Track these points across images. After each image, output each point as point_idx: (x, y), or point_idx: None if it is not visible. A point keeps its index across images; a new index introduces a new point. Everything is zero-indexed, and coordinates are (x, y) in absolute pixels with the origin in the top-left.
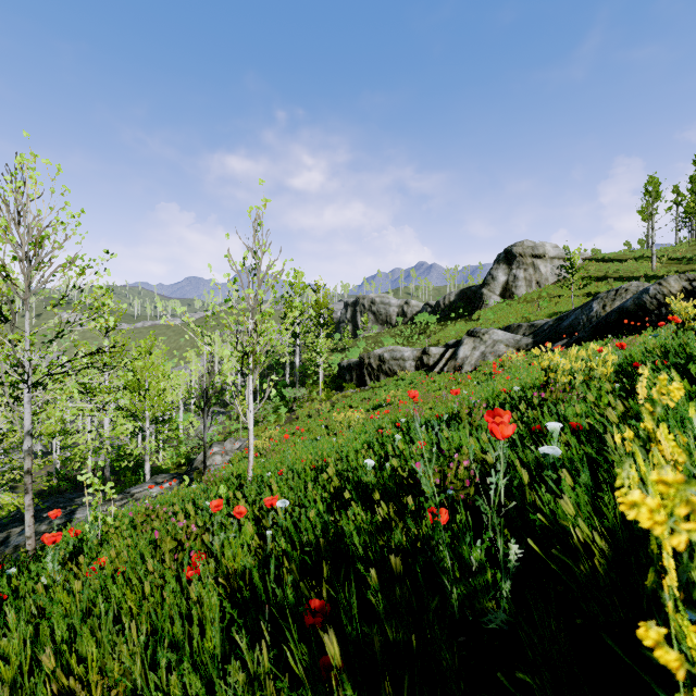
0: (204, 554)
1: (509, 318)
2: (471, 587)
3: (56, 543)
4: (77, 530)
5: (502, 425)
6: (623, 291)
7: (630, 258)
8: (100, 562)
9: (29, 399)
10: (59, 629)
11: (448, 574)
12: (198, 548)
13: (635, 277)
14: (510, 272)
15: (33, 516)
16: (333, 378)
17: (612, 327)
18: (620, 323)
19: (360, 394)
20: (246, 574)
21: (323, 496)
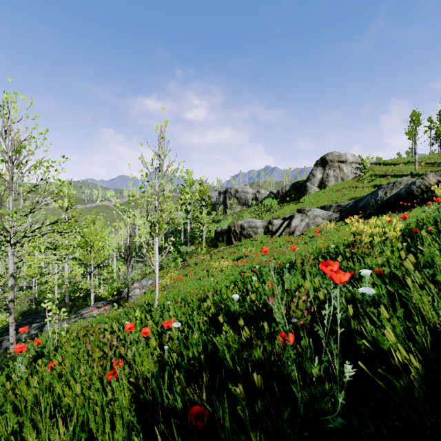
0: (122, 361)
1: (324, 201)
2: (312, 393)
3: (21, 351)
4: (39, 341)
5: (339, 274)
6: (398, 184)
7: (401, 163)
8: (52, 364)
9: (12, 253)
10: (11, 421)
11: (295, 383)
12: (118, 356)
13: (404, 175)
14: (324, 172)
15: (14, 329)
16: (211, 240)
17: (391, 207)
18: (396, 204)
19: (228, 249)
20: (149, 377)
21: (204, 319)
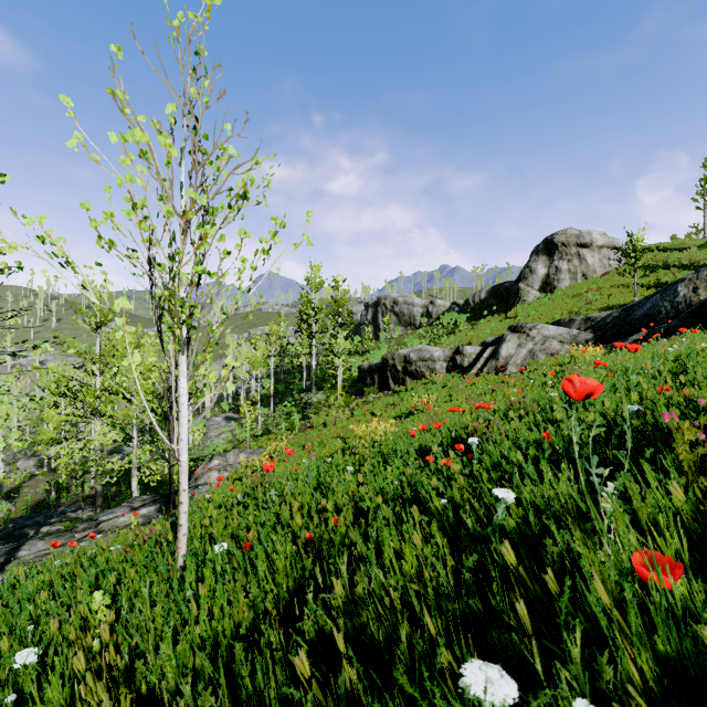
0: None
1: (553, 314)
2: None
3: None
4: None
5: None
6: None
7: (690, 247)
8: None
9: None
10: None
11: None
12: None
13: (704, 266)
14: (551, 264)
15: None
16: (352, 383)
17: None
18: None
19: (383, 399)
20: None
21: None
